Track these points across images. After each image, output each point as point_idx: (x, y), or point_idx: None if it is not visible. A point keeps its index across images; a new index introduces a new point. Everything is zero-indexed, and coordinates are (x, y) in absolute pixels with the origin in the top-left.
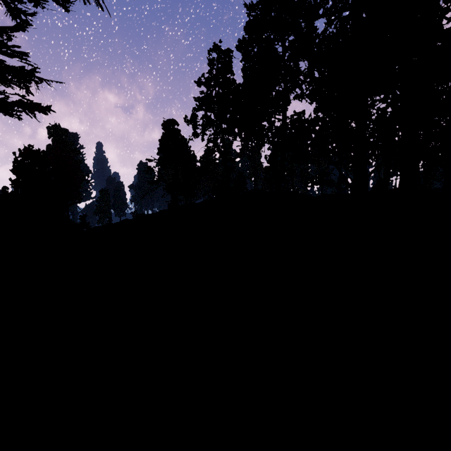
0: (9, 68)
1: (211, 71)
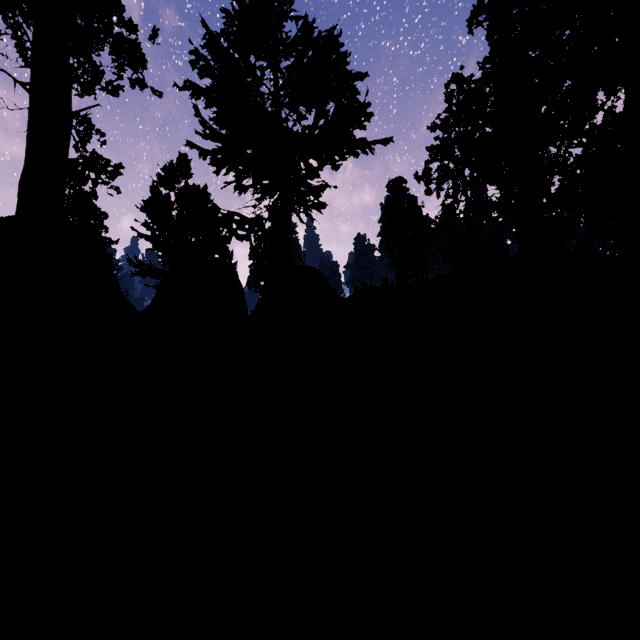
0: (317, 188)
1: (448, 109)
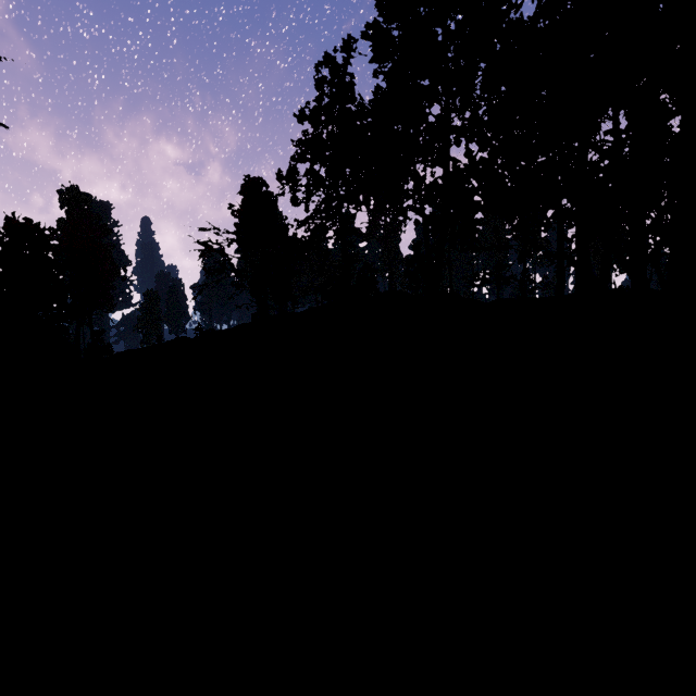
0: None
1: (320, 98)
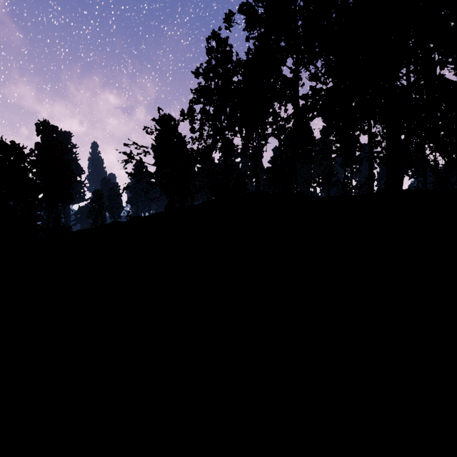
0: None
1: (209, 61)
